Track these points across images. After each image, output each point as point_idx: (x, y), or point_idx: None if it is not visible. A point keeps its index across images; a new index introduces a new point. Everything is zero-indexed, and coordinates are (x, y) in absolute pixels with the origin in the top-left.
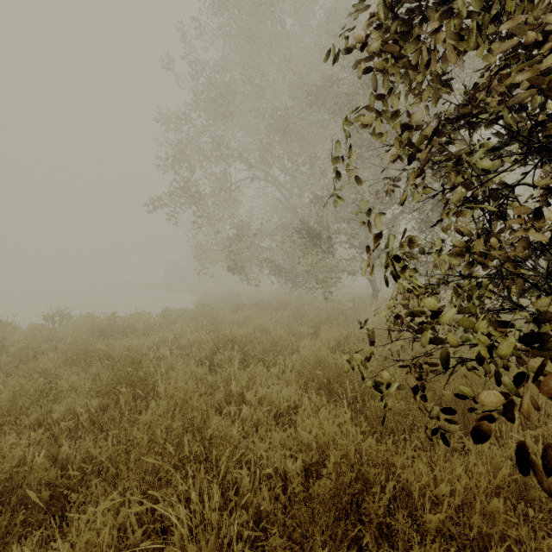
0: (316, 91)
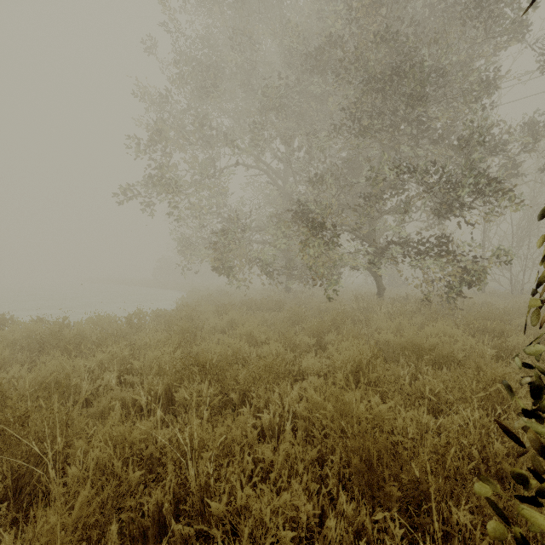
0: (316, 55)
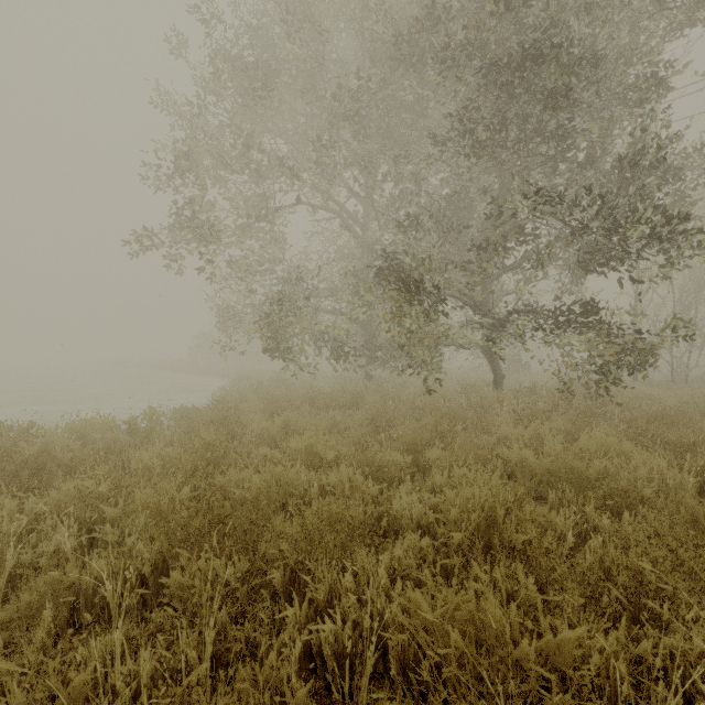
0: (410, 41)
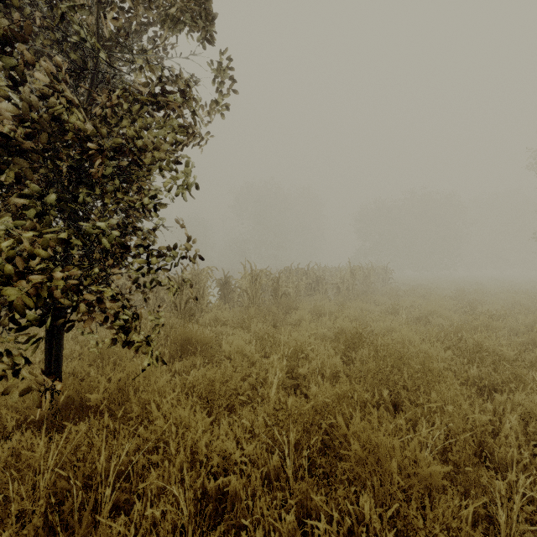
0: None
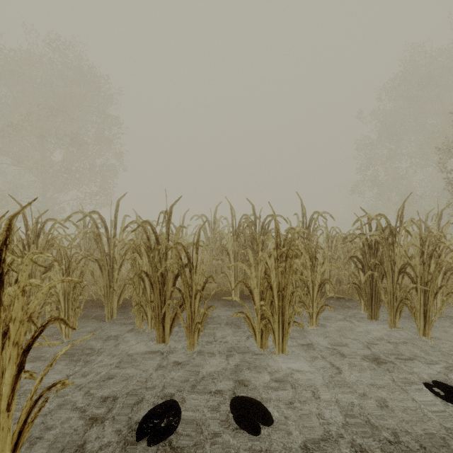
0: None
